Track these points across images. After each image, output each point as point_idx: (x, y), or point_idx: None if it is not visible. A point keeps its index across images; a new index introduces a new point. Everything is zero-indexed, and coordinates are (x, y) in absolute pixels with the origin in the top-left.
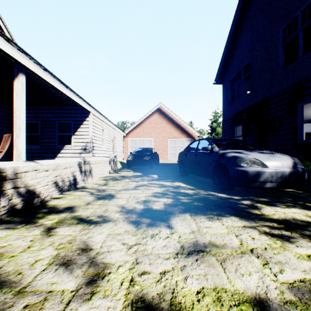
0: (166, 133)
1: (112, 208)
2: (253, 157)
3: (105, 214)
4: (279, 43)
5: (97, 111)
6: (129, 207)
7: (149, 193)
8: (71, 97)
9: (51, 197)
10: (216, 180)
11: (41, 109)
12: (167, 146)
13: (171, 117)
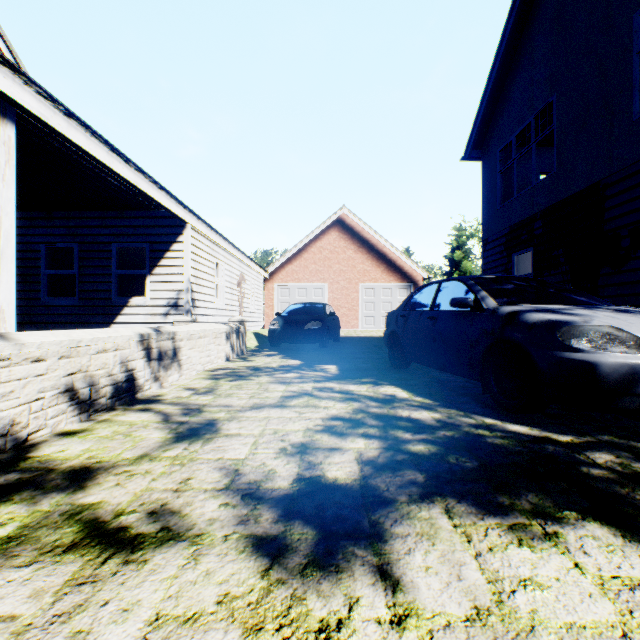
0: (356, 272)
1: (206, 474)
2: (609, 323)
3: (175, 502)
4: (633, 48)
5: (204, 220)
6: (254, 471)
7: (316, 418)
8: (139, 185)
9: (54, 429)
10: (492, 384)
11: (79, 218)
12: (358, 301)
13: (366, 237)
